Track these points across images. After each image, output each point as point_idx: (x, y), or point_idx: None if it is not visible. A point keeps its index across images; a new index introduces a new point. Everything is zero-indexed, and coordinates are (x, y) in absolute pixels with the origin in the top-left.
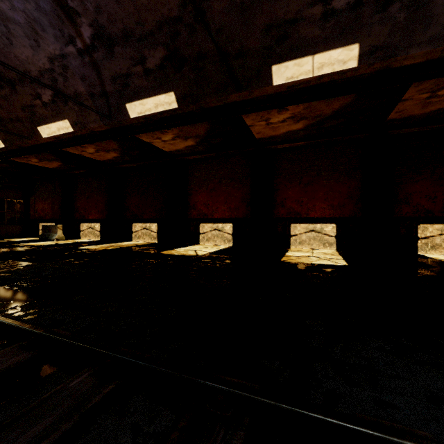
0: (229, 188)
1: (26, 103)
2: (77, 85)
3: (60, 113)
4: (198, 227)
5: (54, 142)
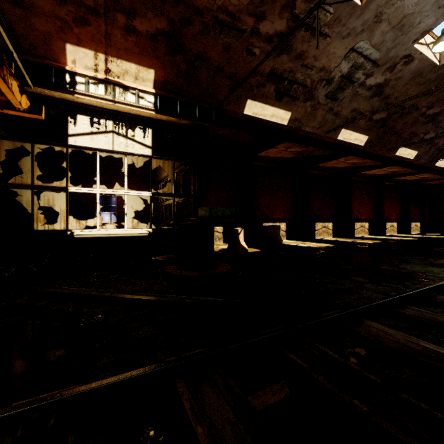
0: (367, 201)
1: (417, 132)
2: (442, 141)
3: (419, 146)
4: (354, 225)
5: (372, 153)
